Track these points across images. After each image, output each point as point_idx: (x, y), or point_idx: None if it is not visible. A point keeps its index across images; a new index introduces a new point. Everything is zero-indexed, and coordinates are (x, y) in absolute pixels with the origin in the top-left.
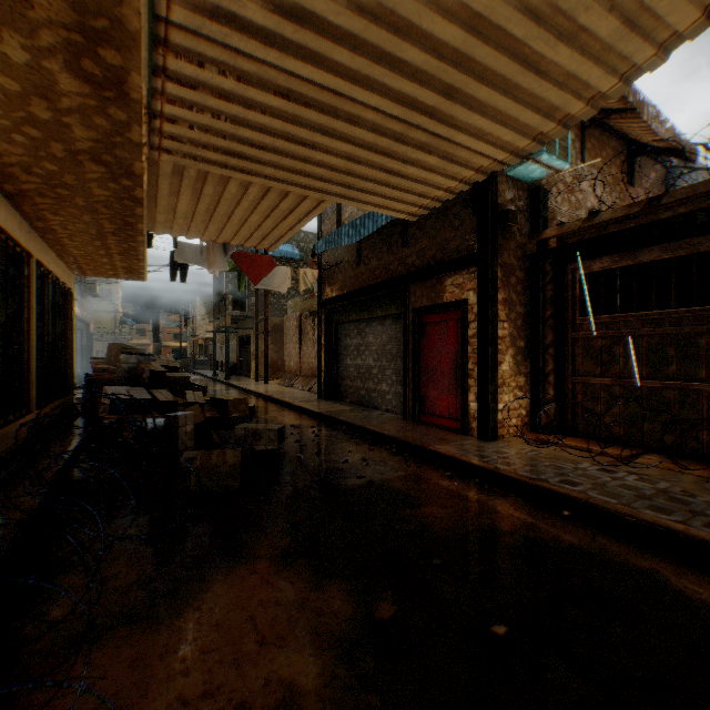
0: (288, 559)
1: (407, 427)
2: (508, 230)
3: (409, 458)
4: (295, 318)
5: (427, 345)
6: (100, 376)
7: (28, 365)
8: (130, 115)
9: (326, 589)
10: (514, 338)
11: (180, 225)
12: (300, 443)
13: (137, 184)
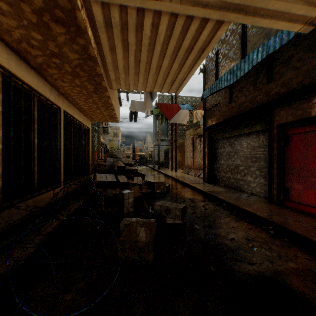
0: None
1: (275, 211)
2: None
3: (290, 244)
4: (190, 139)
5: (291, 150)
6: (99, 168)
7: (58, 163)
8: None
9: None
10: None
11: (123, 80)
12: (195, 214)
13: (87, 42)
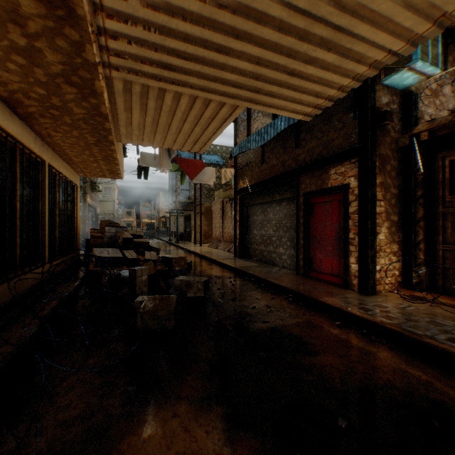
0: (205, 403)
1: (300, 281)
2: (383, 128)
3: (303, 307)
4: (219, 203)
5: (315, 220)
6: (93, 241)
7: (42, 234)
8: (81, 34)
9: (237, 444)
10: (388, 214)
11: (136, 136)
12: (220, 290)
13: (100, 102)
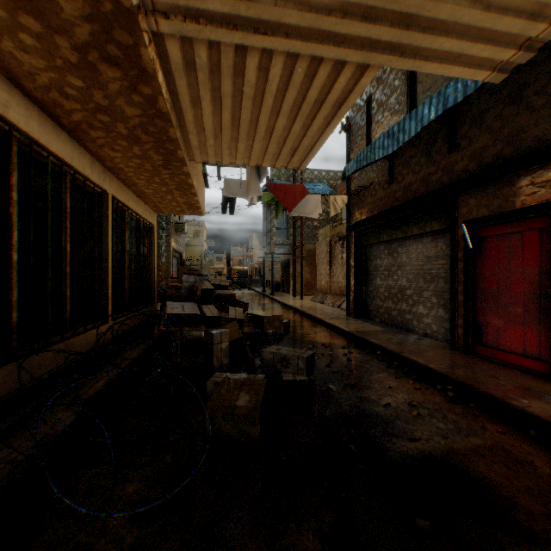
0: None
1: (459, 361)
2: None
3: (477, 411)
4: (326, 244)
5: (485, 263)
6: (170, 292)
7: (103, 284)
8: None
9: None
10: None
11: (213, 148)
12: (331, 367)
13: (155, 91)
